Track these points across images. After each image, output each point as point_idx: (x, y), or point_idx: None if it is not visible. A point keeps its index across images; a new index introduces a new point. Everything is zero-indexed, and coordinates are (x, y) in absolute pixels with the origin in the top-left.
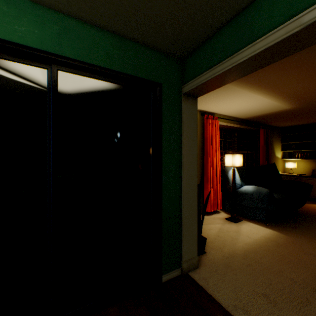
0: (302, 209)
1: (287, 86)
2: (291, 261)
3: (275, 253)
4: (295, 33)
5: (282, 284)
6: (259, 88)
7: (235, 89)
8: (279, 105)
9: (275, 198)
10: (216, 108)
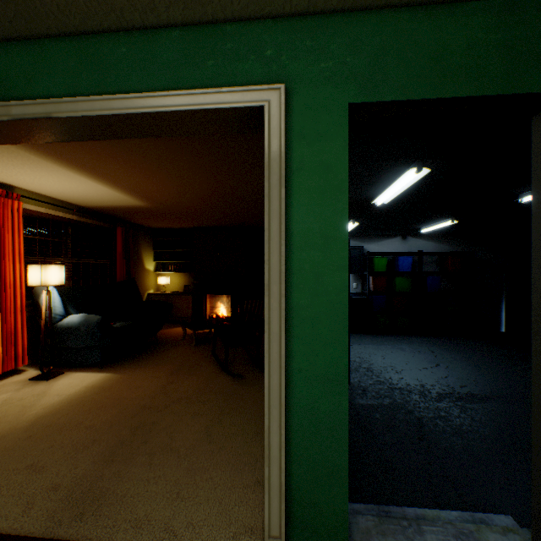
0: (166, 335)
1: (116, 176)
2: (105, 404)
3: (89, 403)
4: (8, 122)
5: (72, 438)
6: (77, 168)
7: (31, 157)
8: (126, 198)
9: (113, 327)
10: (10, 178)
